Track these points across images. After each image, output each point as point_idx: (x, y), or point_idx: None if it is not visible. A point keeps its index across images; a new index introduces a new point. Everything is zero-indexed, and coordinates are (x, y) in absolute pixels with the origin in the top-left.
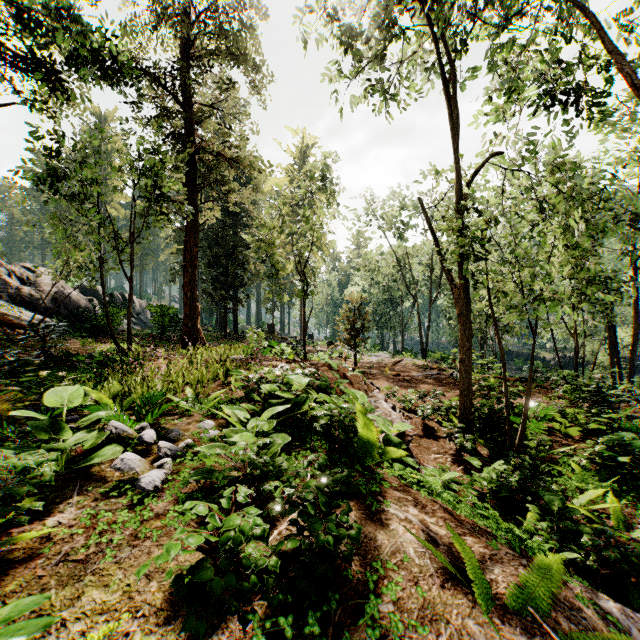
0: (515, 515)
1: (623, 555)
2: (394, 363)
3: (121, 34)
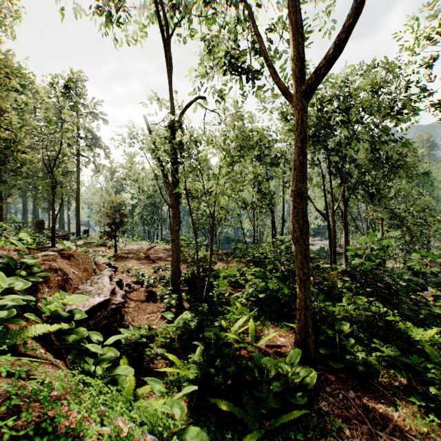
0: (191, 351)
1: (239, 367)
2: (149, 248)
3: None
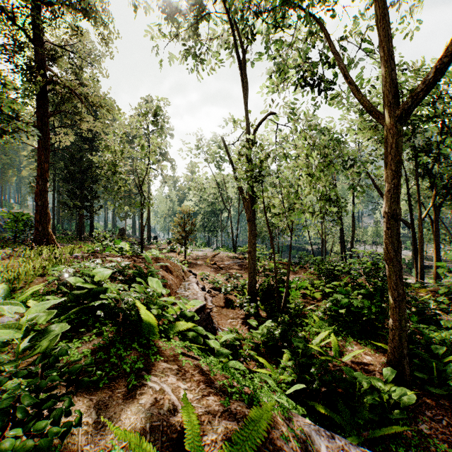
0: (277, 357)
1: (334, 377)
2: (213, 255)
3: None
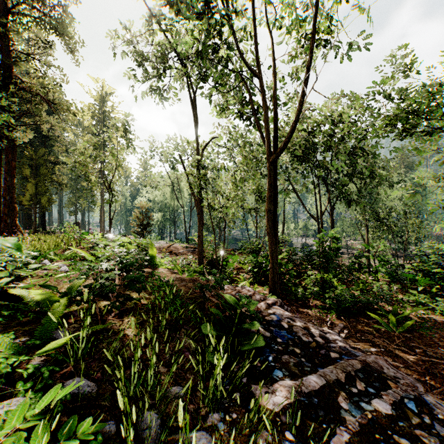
0: None
1: None
2: (169, 246)
3: None
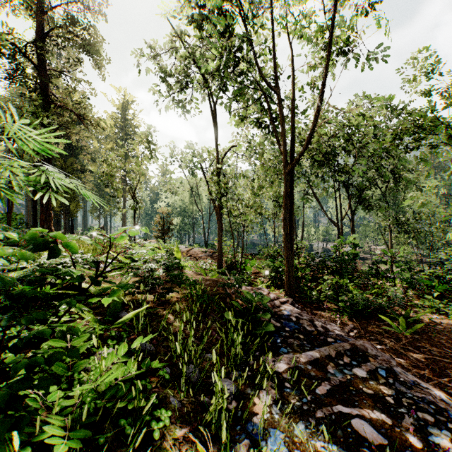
0: None
1: None
2: (188, 250)
3: (2, 25)
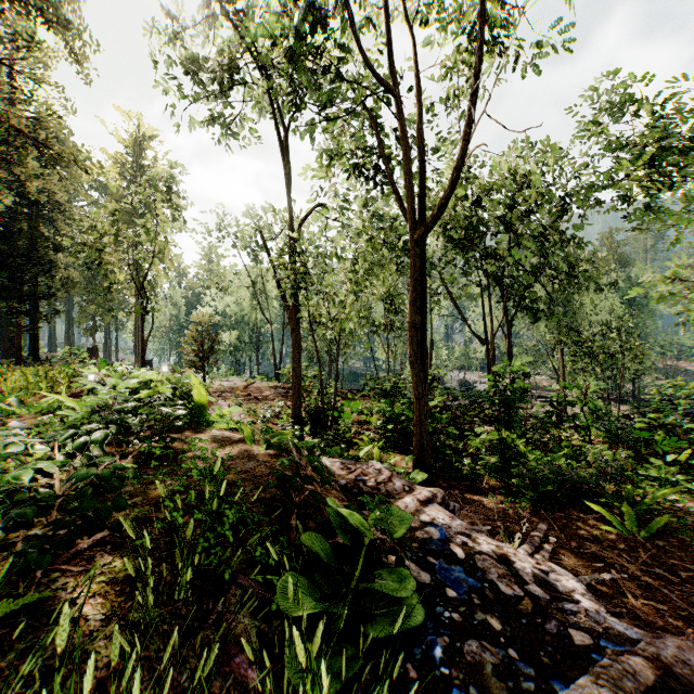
0: None
1: None
2: (247, 385)
3: None
